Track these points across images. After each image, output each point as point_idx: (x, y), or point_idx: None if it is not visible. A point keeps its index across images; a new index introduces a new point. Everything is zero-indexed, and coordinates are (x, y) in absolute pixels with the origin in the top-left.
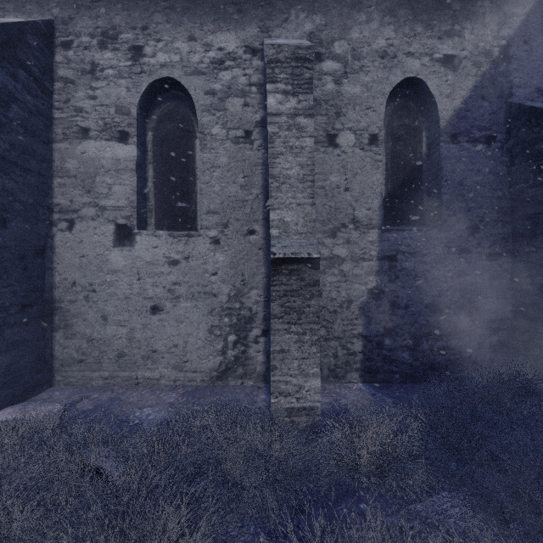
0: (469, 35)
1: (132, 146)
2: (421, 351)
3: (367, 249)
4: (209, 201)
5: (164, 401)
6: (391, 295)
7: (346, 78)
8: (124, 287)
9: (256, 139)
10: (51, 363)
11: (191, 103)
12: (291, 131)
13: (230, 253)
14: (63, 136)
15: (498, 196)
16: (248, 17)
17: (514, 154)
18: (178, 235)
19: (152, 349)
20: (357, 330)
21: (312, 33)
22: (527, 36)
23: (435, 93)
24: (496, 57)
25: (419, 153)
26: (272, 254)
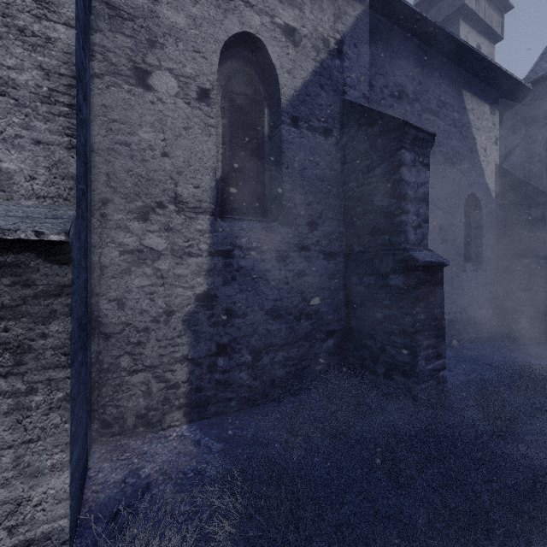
0: (309, 13)
1: None
2: (261, 367)
3: (195, 241)
4: None
5: None
6: (226, 301)
7: None
8: None
9: None
10: None
11: None
12: None
13: None
14: None
15: (334, 193)
16: None
17: (347, 152)
18: None
19: None
20: (181, 352)
21: None
22: (356, 39)
23: (276, 63)
24: (333, 48)
25: (261, 133)
26: None
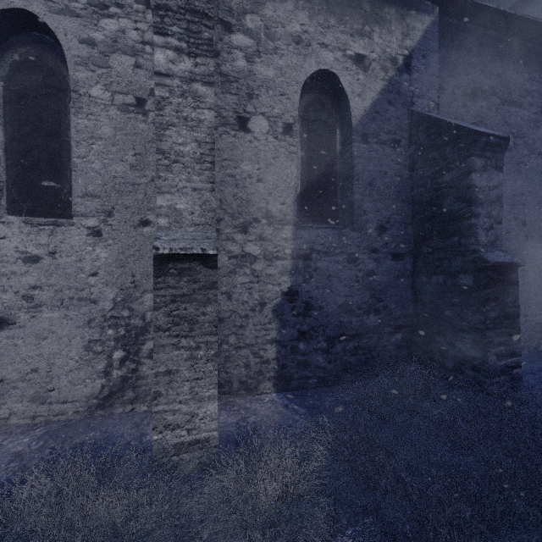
0: (378, 38)
1: None
2: (334, 353)
3: (281, 247)
4: (86, 181)
5: (5, 452)
6: (306, 296)
7: (259, 57)
8: None
9: (151, 110)
10: None
11: (63, 54)
12: (186, 99)
13: (116, 248)
14: None
15: (402, 199)
16: None
17: (415, 160)
18: (39, 222)
19: None
20: (271, 335)
21: None
22: (425, 50)
23: (348, 90)
24: (401, 65)
25: (333, 151)
26: (154, 249)
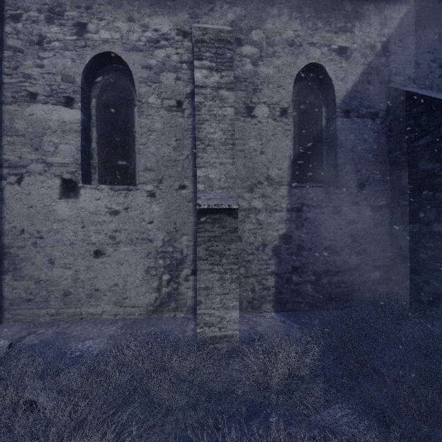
0: (358, 31)
1: (77, 110)
2: (321, 285)
3: (279, 202)
4: (145, 160)
5: (104, 334)
6: (298, 240)
7: (262, 61)
8: (69, 234)
9: (187, 108)
10: (0, 303)
11: (130, 76)
12: (215, 102)
13: (164, 204)
14: (12, 99)
15: (380, 161)
16: (179, 4)
17: (392, 128)
18: (118, 189)
19: (95, 288)
20: (270, 269)
21: (234, 22)
22: (401, 35)
23: (332, 77)
24: (379, 50)
25: (320, 125)
26: (198, 206)
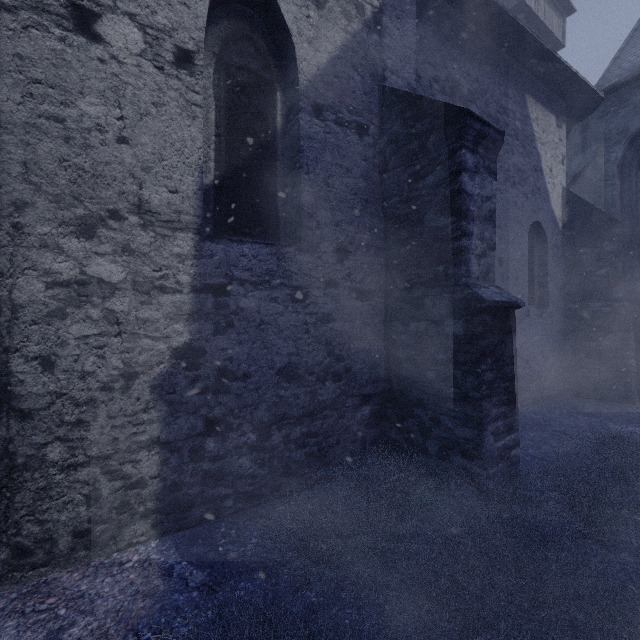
0: None
1: None
2: (270, 449)
3: (171, 270)
4: None
5: None
6: (219, 358)
7: None
8: None
9: None
10: None
11: None
12: None
13: None
14: None
15: (371, 211)
16: None
17: (388, 156)
18: None
19: None
20: (148, 433)
21: None
22: (400, 10)
23: (292, 28)
24: (369, 18)
25: (272, 125)
26: None
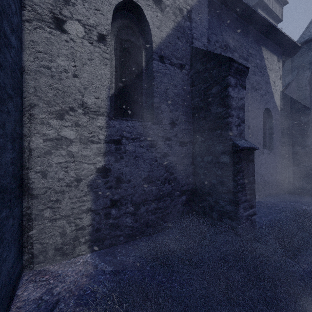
0: None
1: None
2: (140, 214)
3: (96, 133)
4: None
5: None
6: (117, 172)
7: None
8: None
9: None
10: None
11: None
12: None
13: None
14: None
15: (186, 105)
16: None
17: (194, 79)
18: None
19: None
20: (86, 206)
21: None
22: (200, 10)
23: (150, 21)
24: (185, 15)
25: (140, 66)
26: None
